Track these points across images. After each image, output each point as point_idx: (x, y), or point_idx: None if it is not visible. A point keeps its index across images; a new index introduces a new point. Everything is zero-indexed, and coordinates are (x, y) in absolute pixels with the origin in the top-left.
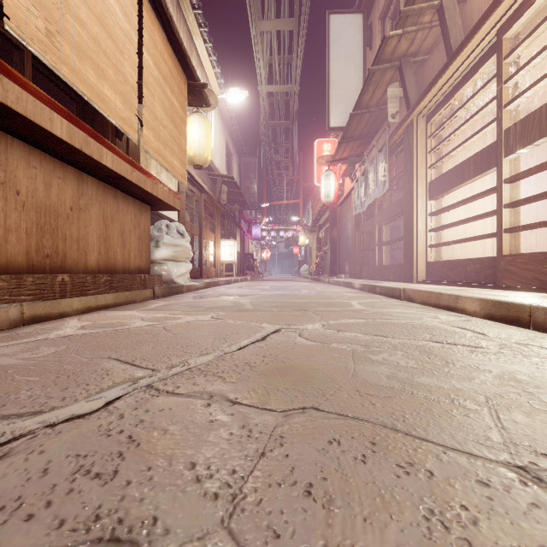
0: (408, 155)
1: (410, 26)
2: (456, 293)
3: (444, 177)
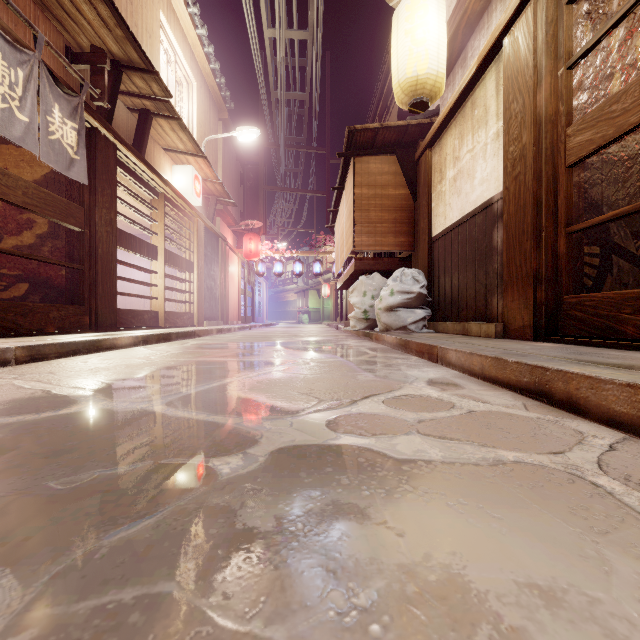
0: (108, 176)
1: (157, 102)
2: (211, 328)
3: (128, 236)
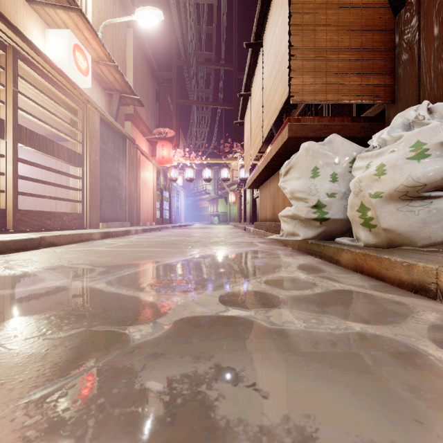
0: None
1: None
2: (89, 232)
3: None
